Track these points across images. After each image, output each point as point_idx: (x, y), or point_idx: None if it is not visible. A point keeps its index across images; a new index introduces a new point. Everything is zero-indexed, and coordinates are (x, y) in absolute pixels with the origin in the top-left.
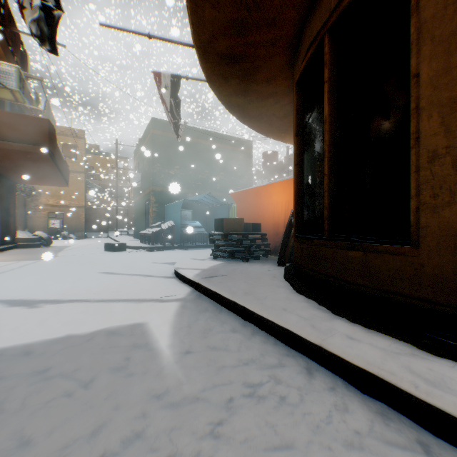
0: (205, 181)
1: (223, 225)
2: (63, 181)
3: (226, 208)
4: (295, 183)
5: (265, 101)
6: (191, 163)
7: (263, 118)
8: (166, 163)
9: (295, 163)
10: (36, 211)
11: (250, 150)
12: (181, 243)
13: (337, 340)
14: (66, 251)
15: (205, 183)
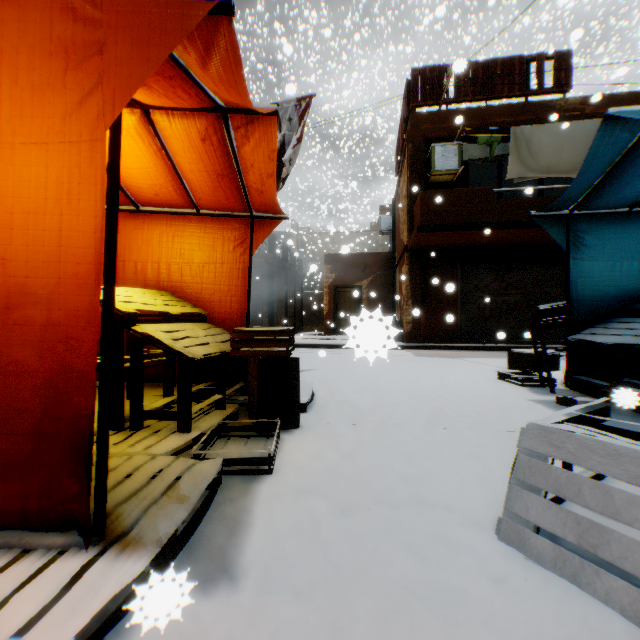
0: None
1: None
2: None
3: None
4: None
5: None
6: None
7: None
8: None
9: None
10: None
11: None
12: None
13: None
14: None
15: None
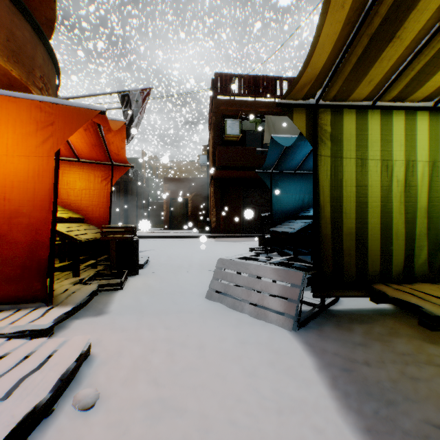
0: None
1: None
2: None
3: None
4: None
5: None
6: None
7: None
8: None
9: None
10: None
11: None
12: None
13: None
14: None
15: None
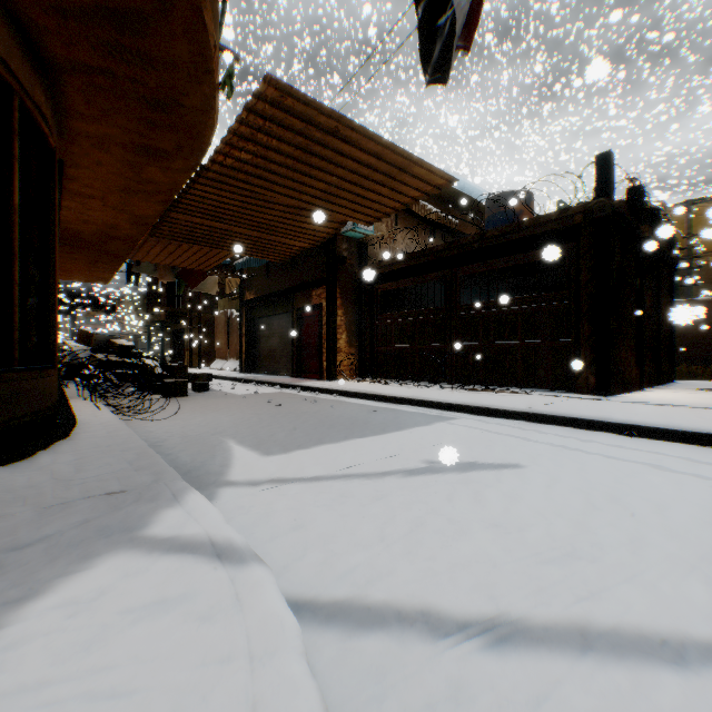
0: None
1: None
2: None
3: None
4: None
5: None
6: None
7: None
8: None
9: None
10: None
11: None
12: None
13: (120, 425)
14: None
15: None
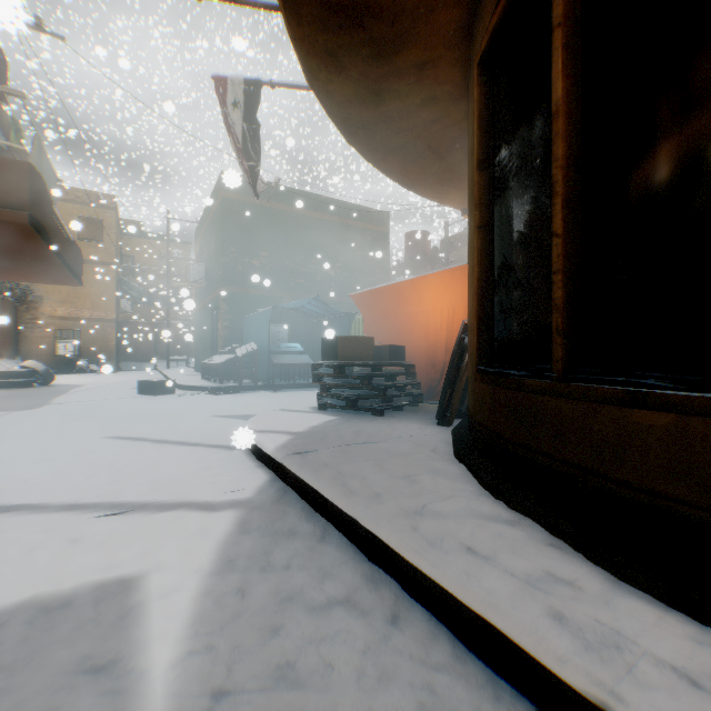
0: (311, 278)
1: (337, 349)
2: (70, 276)
3: (346, 322)
4: (476, 265)
5: (415, 116)
6: (287, 247)
7: (410, 153)
8: (245, 246)
9: (476, 225)
10: (34, 326)
11: (385, 227)
12: (270, 381)
13: (657, 698)
14: (71, 394)
15: (311, 280)
